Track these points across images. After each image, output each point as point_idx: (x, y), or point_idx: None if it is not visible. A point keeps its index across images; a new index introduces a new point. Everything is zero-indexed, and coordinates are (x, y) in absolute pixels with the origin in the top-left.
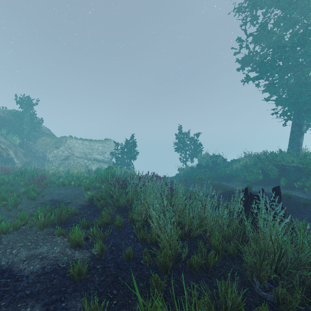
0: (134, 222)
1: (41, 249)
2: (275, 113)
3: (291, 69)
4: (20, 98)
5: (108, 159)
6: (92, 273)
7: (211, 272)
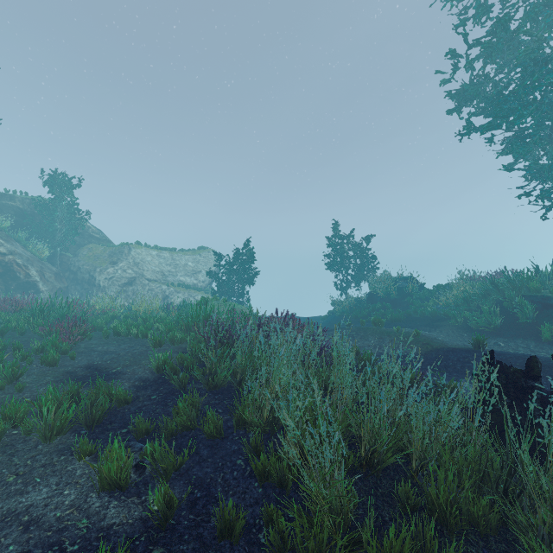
0: (247, 425)
1: (34, 494)
2: (526, 194)
3: None
4: (50, 176)
5: (204, 283)
6: None
7: None
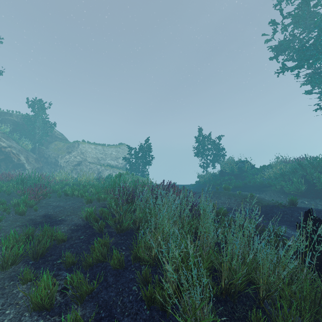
0: (141, 260)
1: None
2: (320, 108)
3: None
4: (32, 101)
5: (122, 164)
6: None
7: None
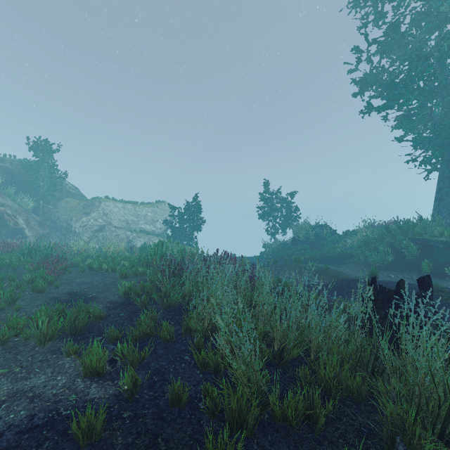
0: (192, 332)
1: (35, 379)
2: (413, 160)
3: (438, 92)
4: (34, 142)
5: (161, 230)
6: (113, 428)
7: (320, 431)
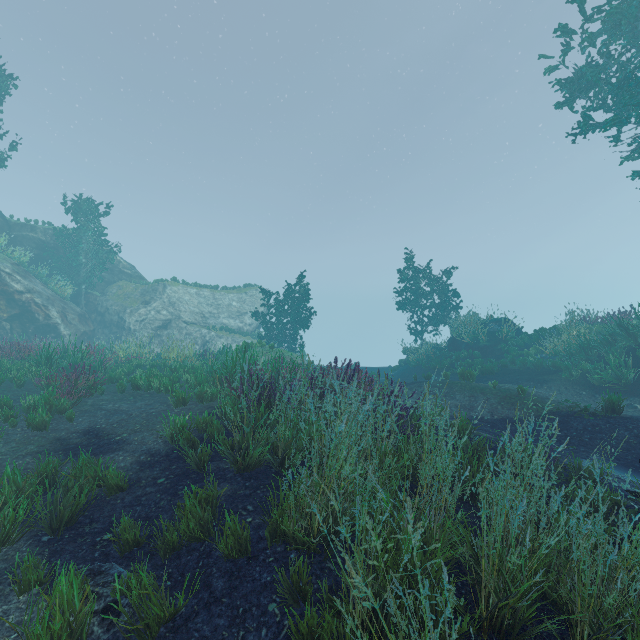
0: (287, 537)
1: None
2: None
3: None
4: (74, 202)
5: (251, 327)
6: None
7: None
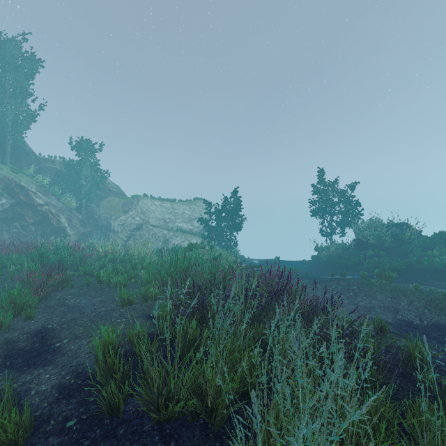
0: None
1: None
2: None
3: None
4: (78, 142)
5: (199, 228)
6: None
7: None
